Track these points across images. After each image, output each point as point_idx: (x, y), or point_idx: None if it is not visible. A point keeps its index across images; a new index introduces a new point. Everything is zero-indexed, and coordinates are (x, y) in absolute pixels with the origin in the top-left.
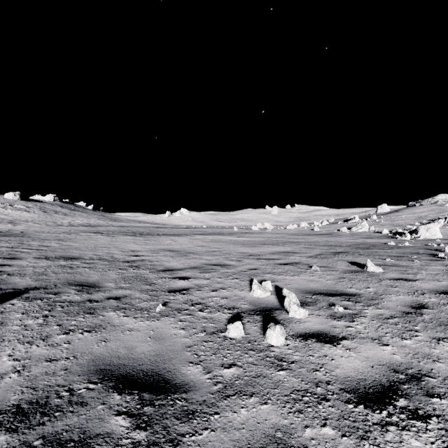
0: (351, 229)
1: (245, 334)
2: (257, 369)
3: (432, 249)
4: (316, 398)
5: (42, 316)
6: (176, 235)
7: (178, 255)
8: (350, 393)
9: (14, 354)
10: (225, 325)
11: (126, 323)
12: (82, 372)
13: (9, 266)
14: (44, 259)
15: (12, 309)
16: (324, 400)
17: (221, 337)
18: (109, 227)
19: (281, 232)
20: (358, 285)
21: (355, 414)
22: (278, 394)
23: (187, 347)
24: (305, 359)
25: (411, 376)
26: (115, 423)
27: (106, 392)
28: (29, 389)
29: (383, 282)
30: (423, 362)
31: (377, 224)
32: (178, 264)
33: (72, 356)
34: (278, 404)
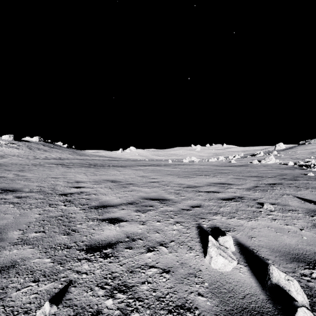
0: (261, 162)
1: None
2: None
3: None
4: None
5: None
6: (122, 166)
7: (118, 186)
8: None
9: None
10: None
11: None
12: None
13: None
14: None
15: None
16: None
17: None
18: (73, 160)
19: (206, 164)
20: None
21: None
22: None
23: None
24: None
25: None
26: None
27: None
28: None
29: None
30: None
31: (279, 157)
32: (115, 197)
33: None
34: None
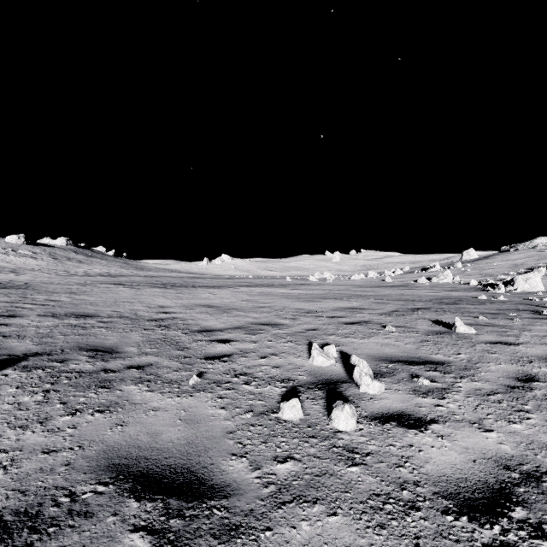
0: (431, 280)
1: (304, 415)
2: (322, 465)
3: (535, 304)
4: (402, 506)
5: (42, 390)
6: (215, 287)
7: (217, 311)
8: (447, 499)
9: (1, 443)
10: (278, 402)
11: (150, 400)
12: (90, 468)
13: (6, 325)
14: (50, 317)
15: (5, 382)
16: (413, 509)
17: (273, 419)
18: (133, 278)
19: (345, 284)
20: (446, 350)
21: (456, 529)
22: (351, 500)
23: (229, 433)
24: (384, 450)
25: (527, 474)
26: (130, 544)
27: (120, 497)
28: (17, 493)
29: (478, 346)
30: (541, 454)
31: (463, 273)
32: (217, 323)
33: (77, 446)
34: (352, 515)
